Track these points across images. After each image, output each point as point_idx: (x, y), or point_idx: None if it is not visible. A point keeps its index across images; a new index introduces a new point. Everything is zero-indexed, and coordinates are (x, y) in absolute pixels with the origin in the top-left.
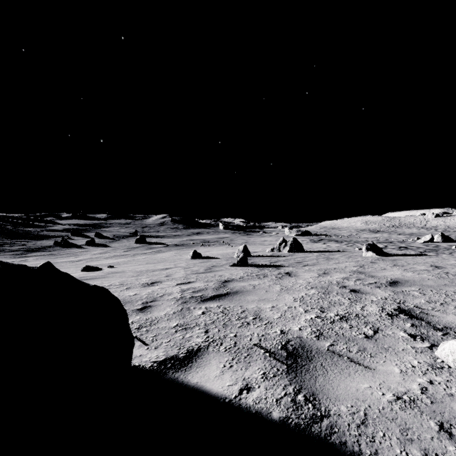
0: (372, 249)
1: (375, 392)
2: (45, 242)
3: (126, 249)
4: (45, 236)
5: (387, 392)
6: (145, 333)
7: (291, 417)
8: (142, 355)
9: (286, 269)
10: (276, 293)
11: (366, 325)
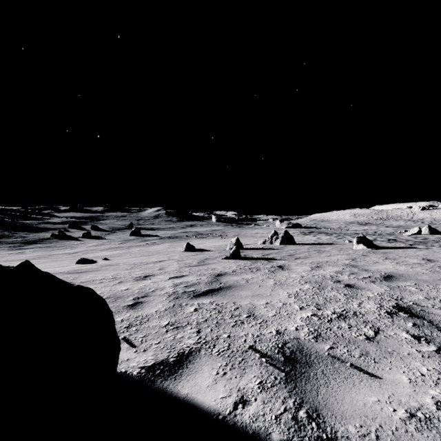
0: (362, 242)
1: (385, 407)
2: (42, 234)
3: (121, 241)
4: (43, 229)
5: (399, 407)
6: (135, 333)
7: (294, 440)
8: (130, 359)
9: (279, 262)
10: (270, 288)
11: (366, 325)
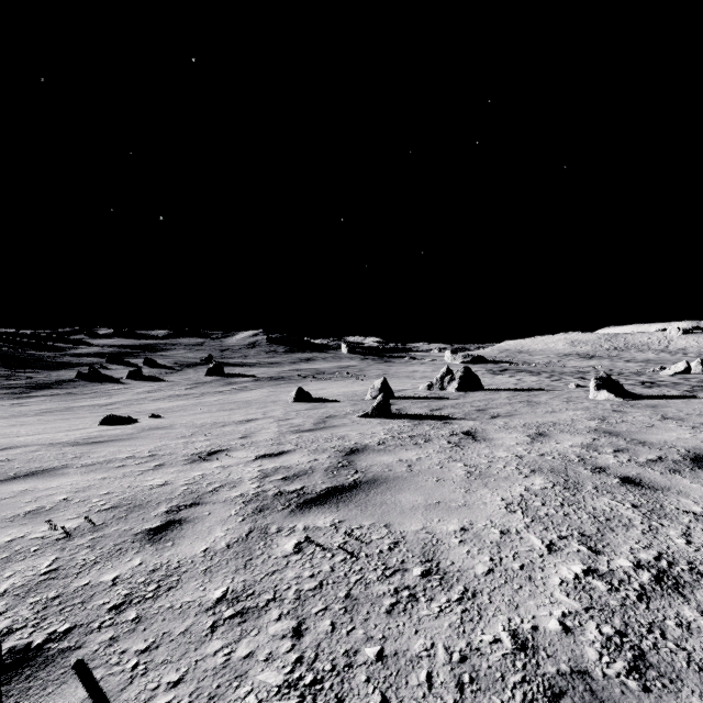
0: (606, 387)
1: None
2: (63, 374)
3: (191, 384)
4: (66, 365)
5: None
6: (126, 634)
7: None
8: None
9: (463, 424)
10: (461, 484)
11: None
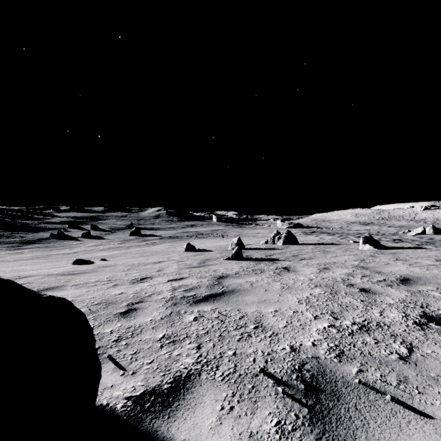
0: (369, 242)
1: None
2: (41, 234)
3: (121, 241)
4: (43, 229)
5: None
6: (124, 349)
7: None
8: (115, 385)
9: (283, 263)
10: (277, 292)
11: (395, 340)
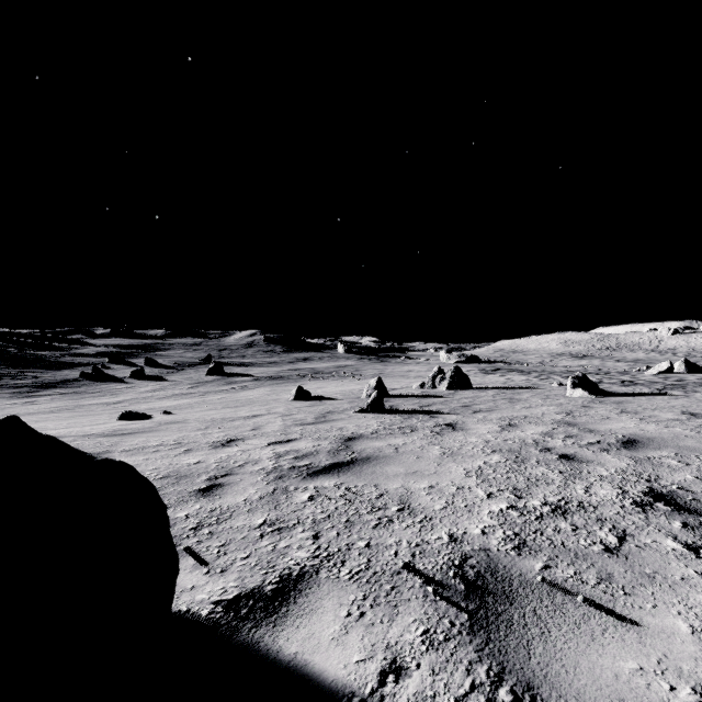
0: (582, 385)
1: (655, 682)
2: (67, 373)
3: (193, 383)
4: (68, 364)
5: (679, 682)
6: (207, 539)
7: None
8: (197, 586)
9: (447, 418)
10: (435, 460)
11: (602, 526)
